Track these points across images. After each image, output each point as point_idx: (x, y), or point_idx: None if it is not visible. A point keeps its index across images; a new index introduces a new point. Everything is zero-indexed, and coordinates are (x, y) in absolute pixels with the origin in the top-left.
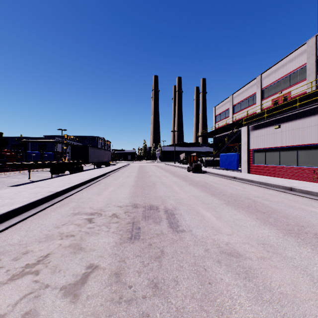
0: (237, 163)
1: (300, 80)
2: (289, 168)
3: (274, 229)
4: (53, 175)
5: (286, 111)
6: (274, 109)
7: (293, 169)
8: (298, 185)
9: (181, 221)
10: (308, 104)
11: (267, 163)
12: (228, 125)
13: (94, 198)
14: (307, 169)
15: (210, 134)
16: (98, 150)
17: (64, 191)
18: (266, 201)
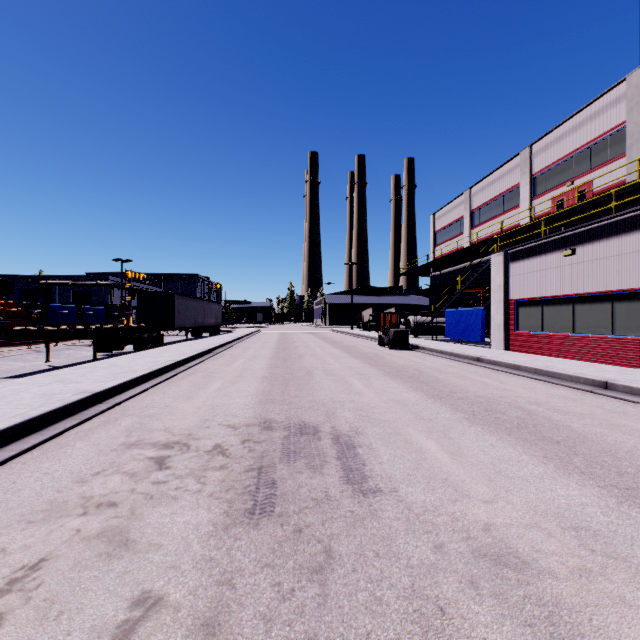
0: (483, 328)
1: (612, 157)
2: (595, 339)
3: (592, 485)
4: (101, 354)
5: (584, 220)
6: (558, 217)
7: (603, 341)
8: (619, 377)
9: (370, 464)
10: (629, 206)
11: (547, 328)
12: (462, 251)
13: (177, 405)
14: (634, 341)
15: (425, 269)
16: (194, 303)
17: (113, 390)
18: (556, 415)
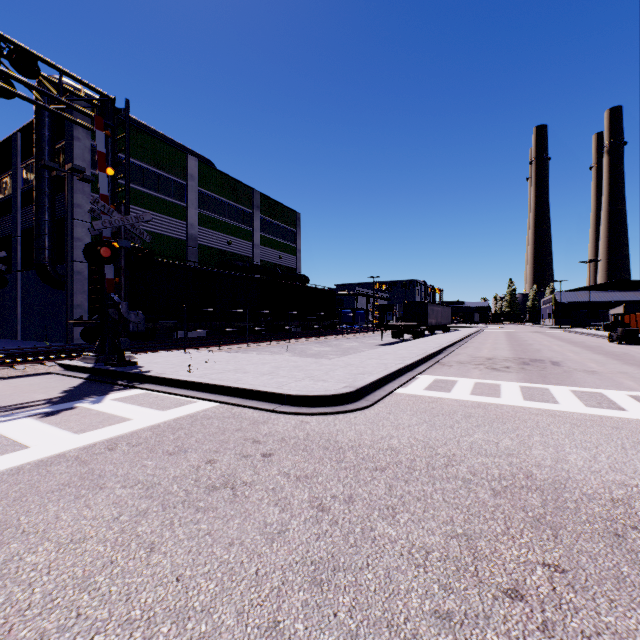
0: None
1: None
2: None
3: None
4: (394, 339)
5: None
6: None
7: None
8: None
9: (562, 364)
10: None
11: None
12: None
13: (476, 353)
14: None
15: None
16: (436, 307)
17: (446, 347)
18: None
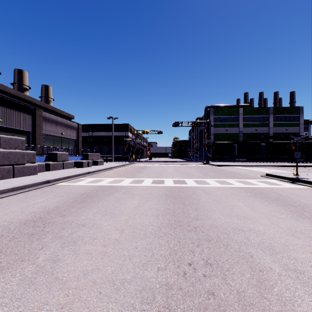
0: None
1: None
2: None
3: None
4: None
5: None
6: None
7: None
8: None
9: None
10: None
11: None
12: None
13: None
14: None
15: None
16: None
17: (310, 166)
18: None
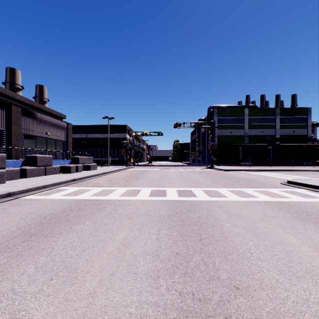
0: None
1: None
2: None
3: None
4: None
5: None
6: None
7: None
8: None
9: None
10: None
11: None
12: None
13: None
14: None
15: None
16: None
17: None
18: None
